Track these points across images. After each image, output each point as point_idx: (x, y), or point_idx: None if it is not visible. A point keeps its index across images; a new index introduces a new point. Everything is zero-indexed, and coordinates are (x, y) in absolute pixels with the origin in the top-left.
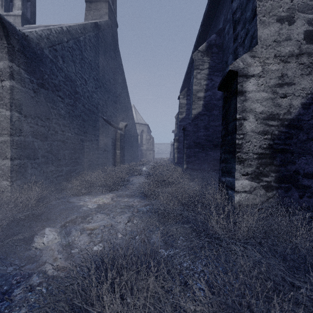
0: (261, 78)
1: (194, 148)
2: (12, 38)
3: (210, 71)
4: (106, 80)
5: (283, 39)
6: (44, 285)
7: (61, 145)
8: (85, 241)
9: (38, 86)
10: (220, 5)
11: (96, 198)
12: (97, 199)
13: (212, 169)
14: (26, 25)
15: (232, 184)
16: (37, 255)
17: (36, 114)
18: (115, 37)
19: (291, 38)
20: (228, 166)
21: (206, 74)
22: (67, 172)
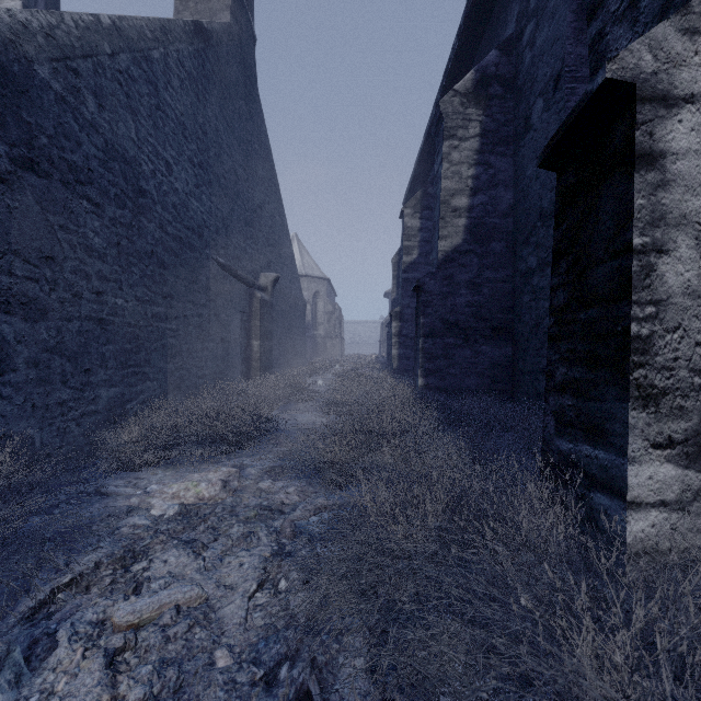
0: None
1: (444, 336)
2: None
3: (484, 142)
4: (227, 168)
5: None
6: None
7: (94, 332)
8: None
9: (16, 165)
10: None
11: (179, 481)
12: (182, 486)
13: (490, 390)
14: None
15: (612, 475)
16: None
17: (9, 243)
18: (248, 67)
19: None
20: (588, 407)
21: (474, 150)
22: (113, 403)
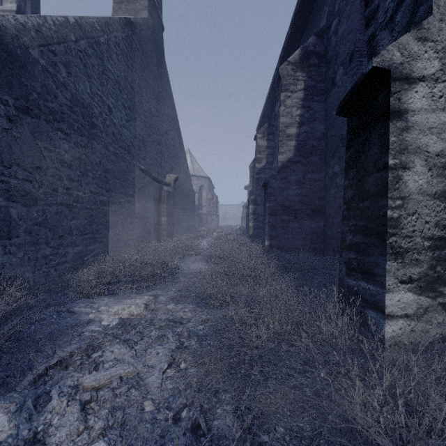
0: (440, 82)
1: (281, 215)
2: None
3: (306, 94)
4: (145, 109)
5: None
6: None
7: (65, 213)
8: (72, 430)
9: (19, 111)
10: None
11: (118, 304)
12: (120, 307)
13: (310, 248)
14: None
15: (377, 299)
16: None
17: (15, 159)
18: (159, 45)
19: None
20: (364, 259)
21: (300, 98)
22: (76, 256)
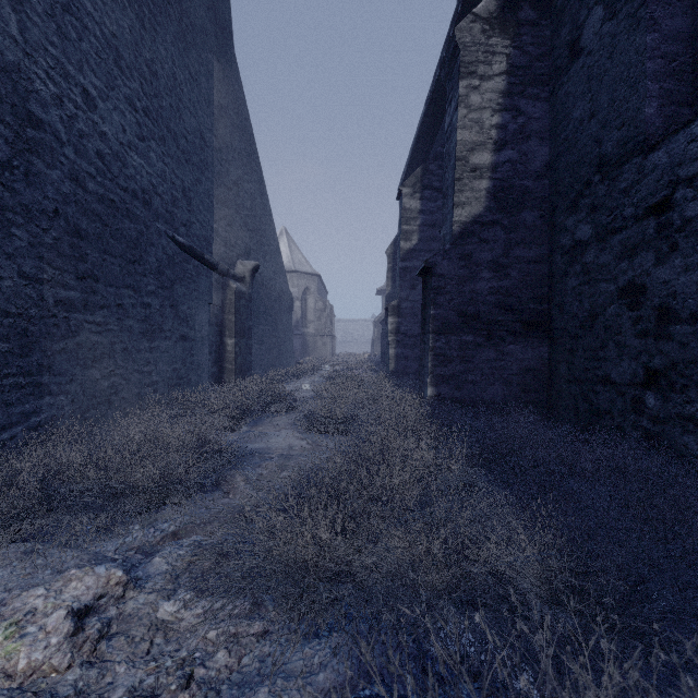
0: None
1: (460, 332)
2: None
3: (512, 82)
4: (189, 128)
5: None
6: None
7: None
8: None
9: None
10: None
11: None
12: None
13: (520, 402)
14: None
15: None
16: None
17: None
18: (221, 17)
19: None
20: None
21: (499, 91)
22: None
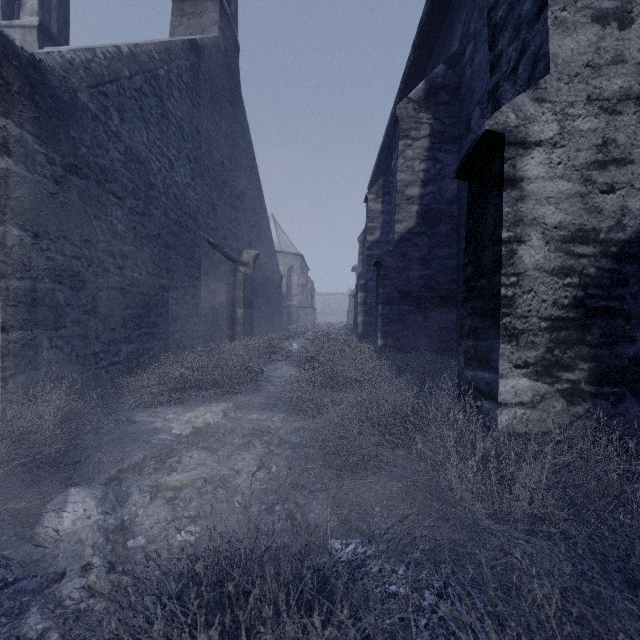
0: (558, 148)
1: (399, 304)
2: (6, 65)
3: (433, 141)
4: (216, 162)
5: (607, 62)
6: (53, 637)
7: (118, 299)
8: (160, 519)
9: (66, 170)
10: (455, 4)
11: (190, 412)
12: (193, 415)
13: (438, 349)
14: (49, 47)
15: (491, 387)
16: (46, 555)
17: (62, 231)
18: (233, 72)
19: (626, 59)
20: (480, 345)
21: (425, 148)
22: (131, 356)
